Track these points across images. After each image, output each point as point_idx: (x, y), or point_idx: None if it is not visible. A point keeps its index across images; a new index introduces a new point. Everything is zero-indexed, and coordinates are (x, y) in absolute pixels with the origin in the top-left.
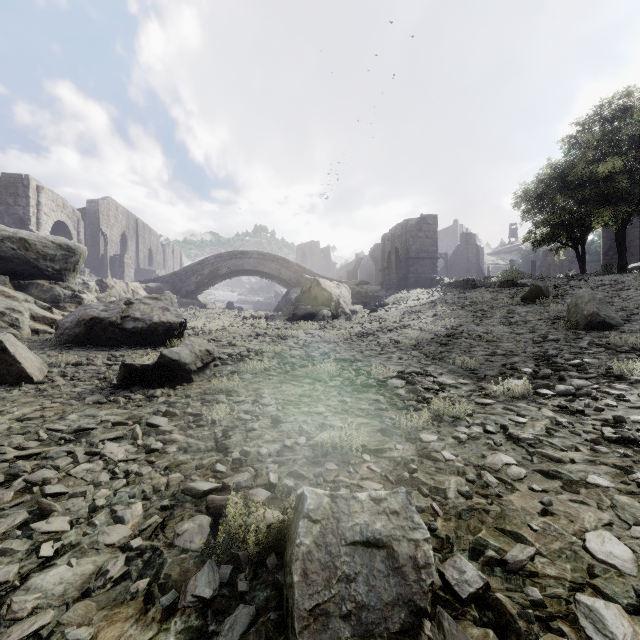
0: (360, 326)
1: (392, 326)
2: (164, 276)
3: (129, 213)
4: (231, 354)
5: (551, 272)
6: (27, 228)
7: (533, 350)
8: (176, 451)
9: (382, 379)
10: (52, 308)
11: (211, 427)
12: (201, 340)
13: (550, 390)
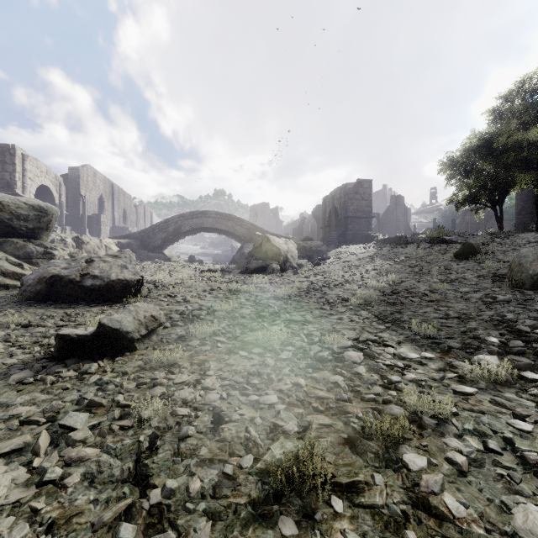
0: (307, 280)
1: (337, 281)
2: (134, 233)
3: (106, 178)
4: (183, 313)
5: (469, 229)
6: (13, 191)
7: (488, 313)
8: (79, 481)
9: (337, 349)
10: (23, 264)
11: (137, 429)
12: (147, 304)
13: (533, 371)
